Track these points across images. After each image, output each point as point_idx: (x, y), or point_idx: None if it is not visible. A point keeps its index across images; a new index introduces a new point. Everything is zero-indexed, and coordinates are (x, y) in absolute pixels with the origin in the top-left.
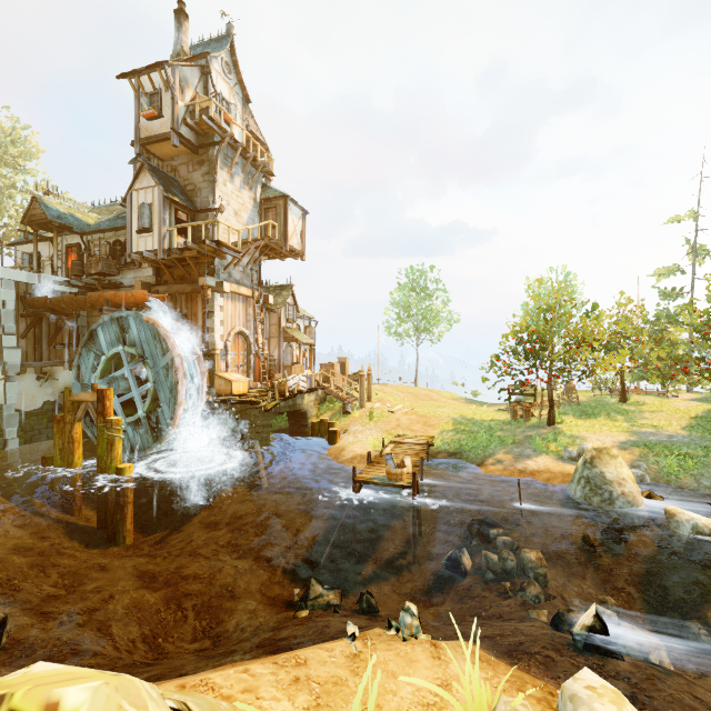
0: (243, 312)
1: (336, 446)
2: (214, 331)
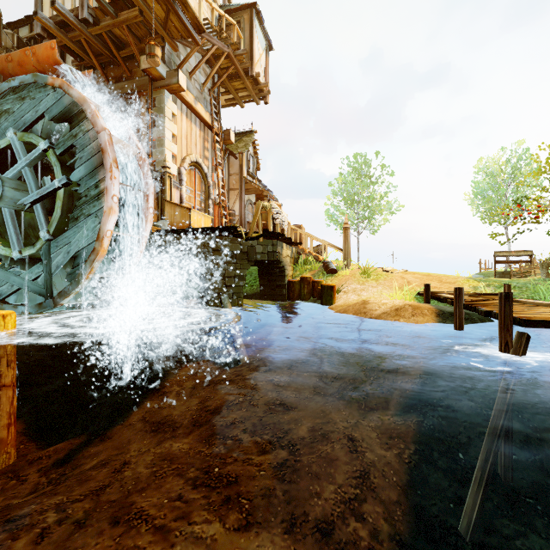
0: (200, 142)
1: (338, 304)
2: (164, 144)
